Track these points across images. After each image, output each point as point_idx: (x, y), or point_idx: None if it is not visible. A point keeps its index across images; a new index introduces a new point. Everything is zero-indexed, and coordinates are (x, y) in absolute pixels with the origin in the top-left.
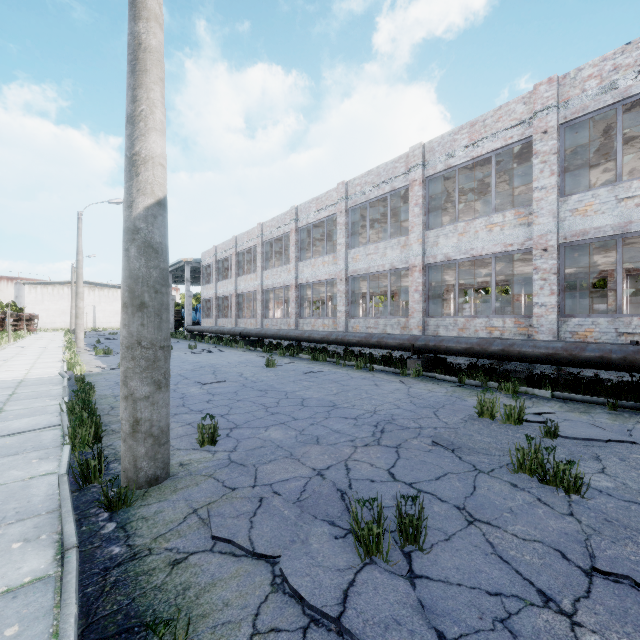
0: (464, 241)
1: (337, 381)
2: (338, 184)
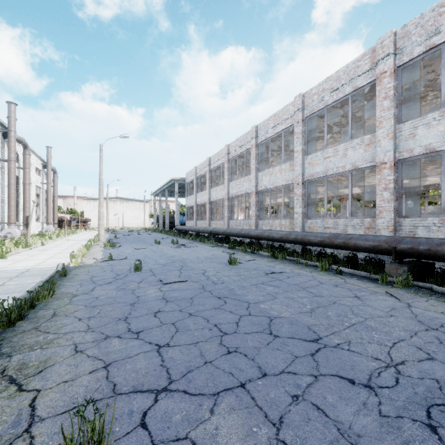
0: None
1: (305, 287)
2: (295, 97)
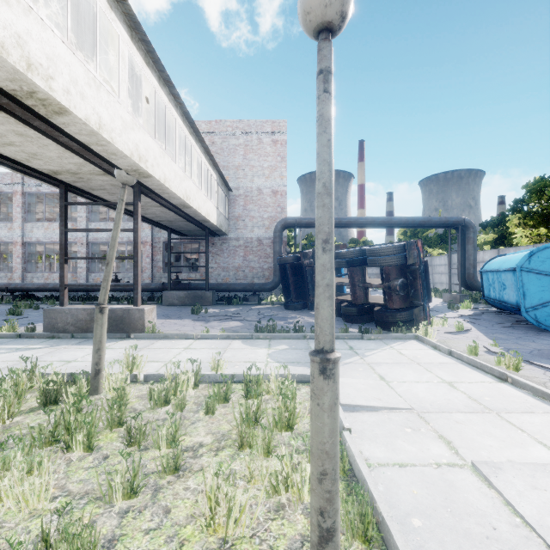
0: (48, 233)
1: None
2: None
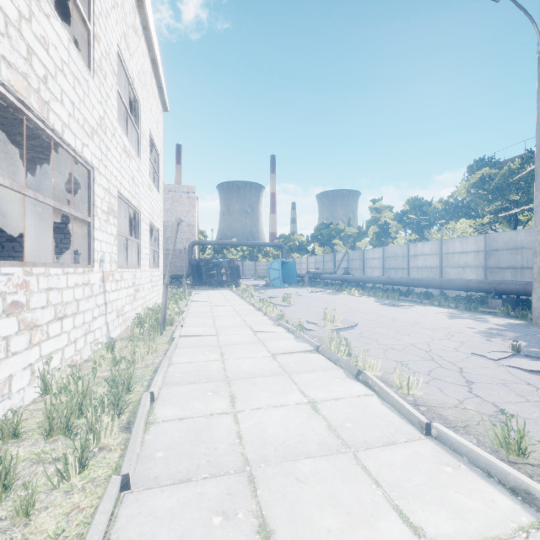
0: None
1: None
2: None
